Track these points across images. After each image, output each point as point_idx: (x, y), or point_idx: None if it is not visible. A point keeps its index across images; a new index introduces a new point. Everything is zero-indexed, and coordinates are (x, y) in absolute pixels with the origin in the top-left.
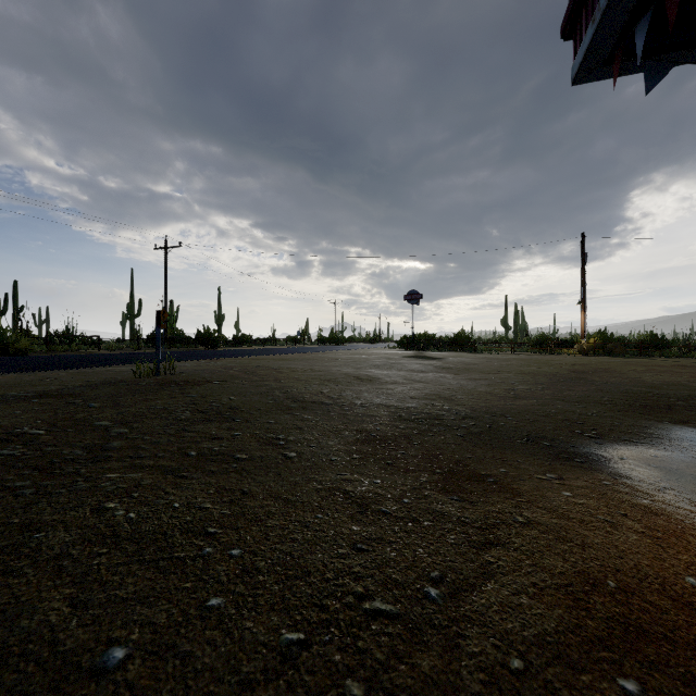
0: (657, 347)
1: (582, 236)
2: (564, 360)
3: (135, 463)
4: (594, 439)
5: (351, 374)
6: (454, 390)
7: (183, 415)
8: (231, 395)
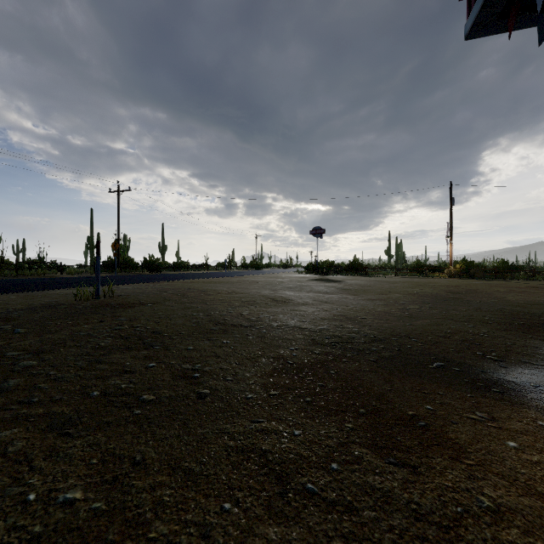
0: (507, 271)
1: (450, 184)
2: (440, 282)
3: (18, 413)
4: (497, 362)
5: (268, 296)
6: (357, 311)
7: (103, 342)
8: (157, 318)
